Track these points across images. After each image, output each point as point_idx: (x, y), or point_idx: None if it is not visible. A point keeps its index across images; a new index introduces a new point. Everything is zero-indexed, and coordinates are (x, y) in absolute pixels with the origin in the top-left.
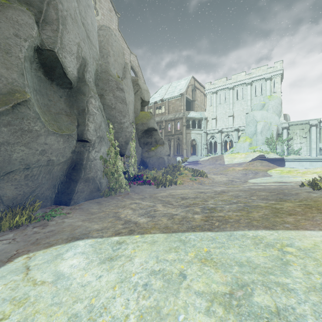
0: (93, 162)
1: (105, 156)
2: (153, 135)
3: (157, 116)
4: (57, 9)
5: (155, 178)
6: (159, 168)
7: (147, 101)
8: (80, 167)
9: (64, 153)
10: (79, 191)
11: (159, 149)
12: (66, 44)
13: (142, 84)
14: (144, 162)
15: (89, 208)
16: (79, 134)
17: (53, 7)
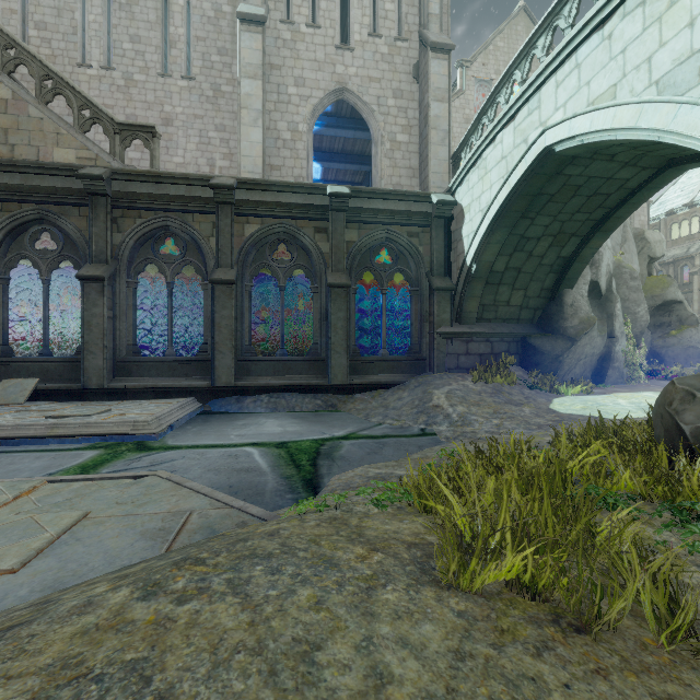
0: (617, 354)
1: (624, 348)
2: (673, 310)
3: (675, 246)
4: (598, 253)
5: (682, 374)
6: (686, 364)
7: (660, 256)
8: (608, 358)
9: (600, 348)
10: (608, 376)
11: (686, 334)
12: (602, 271)
13: (650, 236)
14: (656, 354)
15: (622, 388)
16: (609, 333)
17: (596, 253)
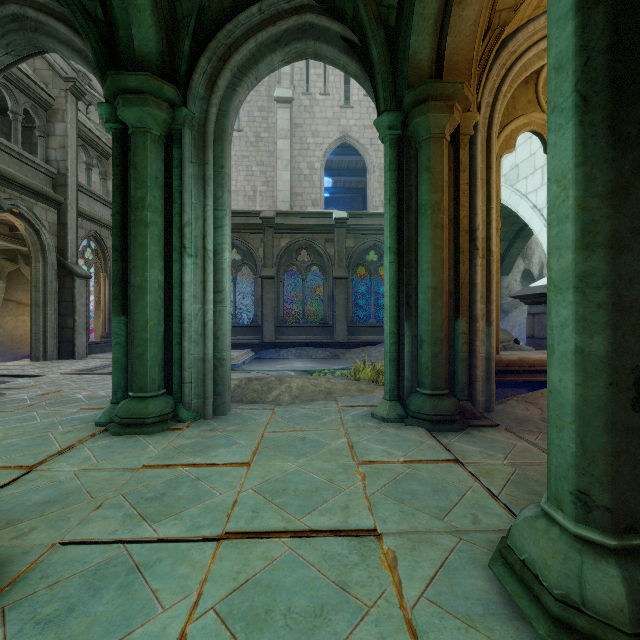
0: None
1: None
2: None
3: None
4: (530, 249)
5: None
6: None
7: None
8: None
9: None
10: None
11: None
12: (534, 262)
13: None
14: None
15: None
16: None
17: (528, 249)
